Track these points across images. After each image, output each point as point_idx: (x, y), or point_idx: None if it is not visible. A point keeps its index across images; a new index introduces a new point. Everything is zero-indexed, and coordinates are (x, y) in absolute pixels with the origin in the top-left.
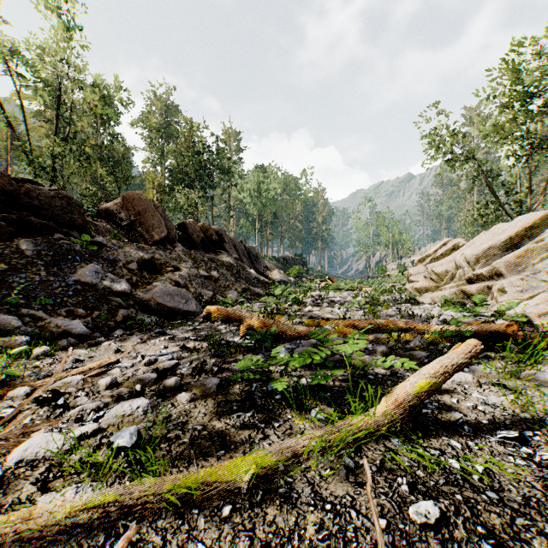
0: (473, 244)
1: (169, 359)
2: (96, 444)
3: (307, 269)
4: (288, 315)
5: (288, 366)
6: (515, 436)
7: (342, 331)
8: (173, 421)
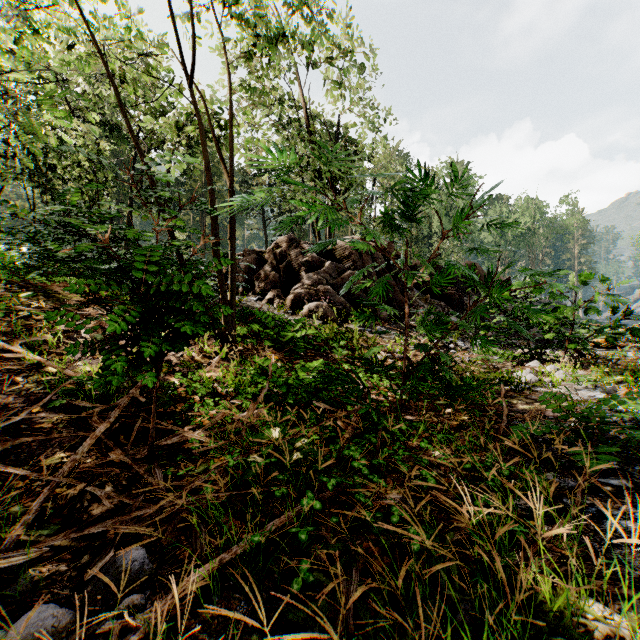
0: None
1: None
2: None
3: None
4: None
5: None
6: None
7: None
8: None
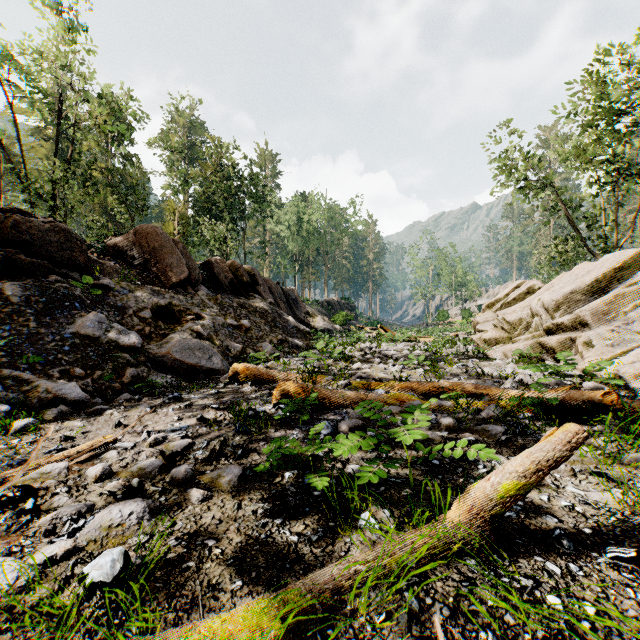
0: (551, 287)
1: (182, 436)
2: (64, 577)
3: (356, 315)
4: (333, 375)
5: (331, 451)
6: (632, 556)
7: (397, 397)
8: (177, 533)
